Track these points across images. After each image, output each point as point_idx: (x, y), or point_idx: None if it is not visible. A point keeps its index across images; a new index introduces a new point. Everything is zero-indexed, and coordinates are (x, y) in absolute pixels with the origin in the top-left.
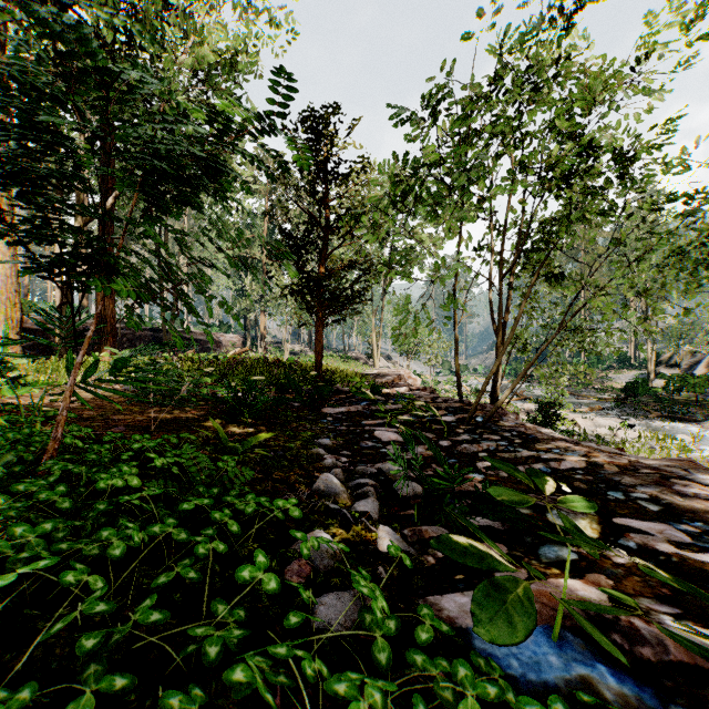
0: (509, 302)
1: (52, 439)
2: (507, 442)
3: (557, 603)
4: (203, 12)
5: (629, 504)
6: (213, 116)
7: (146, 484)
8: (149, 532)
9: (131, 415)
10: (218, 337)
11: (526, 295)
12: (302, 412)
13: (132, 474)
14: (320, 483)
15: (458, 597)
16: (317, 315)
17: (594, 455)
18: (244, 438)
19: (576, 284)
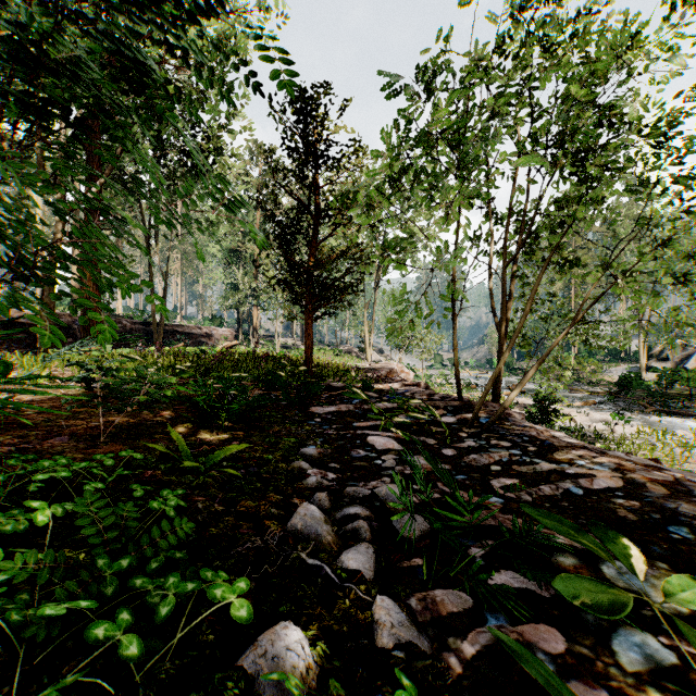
0: (511, 293)
1: None
2: (520, 450)
3: None
4: None
5: None
6: None
7: (1, 563)
8: None
9: (85, 420)
10: (211, 330)
11: (536, 283)
12: (289, 412)
13: (6, 532)
14: (297, 520)
15: None
16: (306, 307)
17: (628, 470)
18: (214, 448)
19: (598, 269)
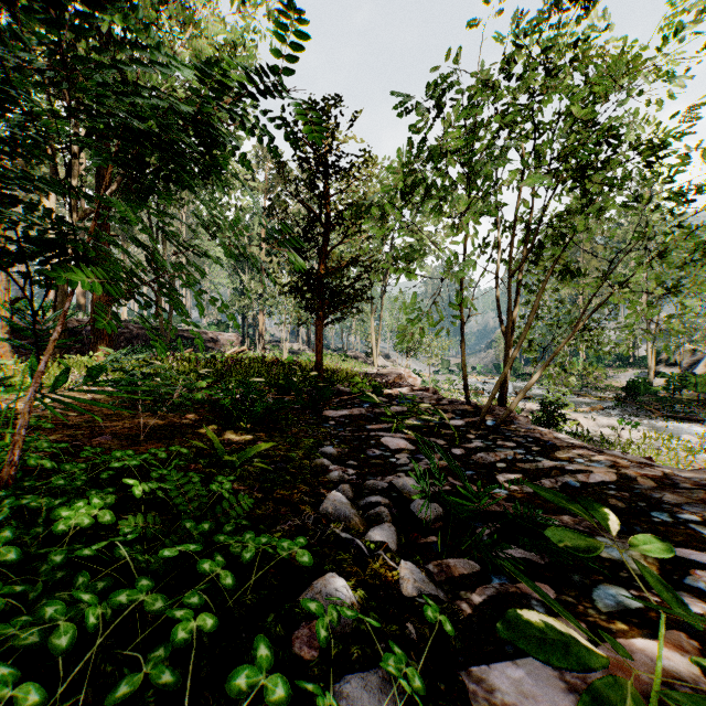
0: (517, 301)
1: (8, 463)
2: (524, 450)
3: (639, 680)
4: (200, 2)
5: (681, 529)
6: (203, 72)
7: (120, 522)
8: (112, 603)
9: (120, 422)
10: (216, 336)
11: (540, 292)
12: (303, 415)
13: (106, 504)
14: (328, 504)
15: (509, 668)
16: (317, 313)
17: (623, 466)
18: (241, 447)
19: (597, 280)
